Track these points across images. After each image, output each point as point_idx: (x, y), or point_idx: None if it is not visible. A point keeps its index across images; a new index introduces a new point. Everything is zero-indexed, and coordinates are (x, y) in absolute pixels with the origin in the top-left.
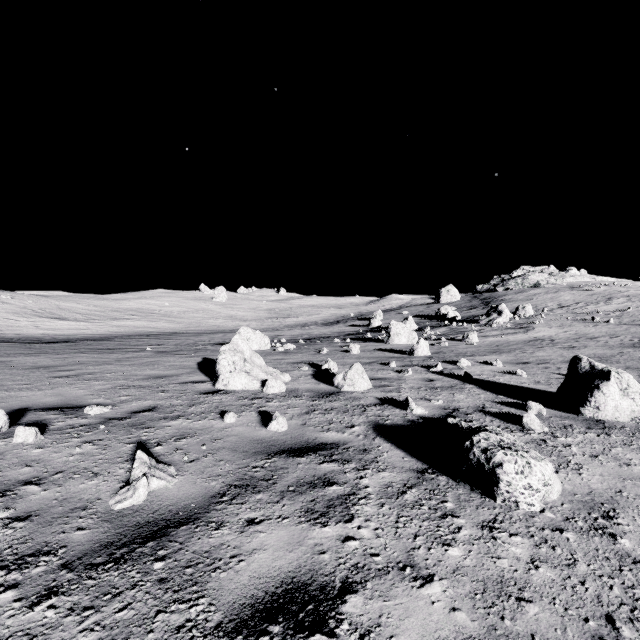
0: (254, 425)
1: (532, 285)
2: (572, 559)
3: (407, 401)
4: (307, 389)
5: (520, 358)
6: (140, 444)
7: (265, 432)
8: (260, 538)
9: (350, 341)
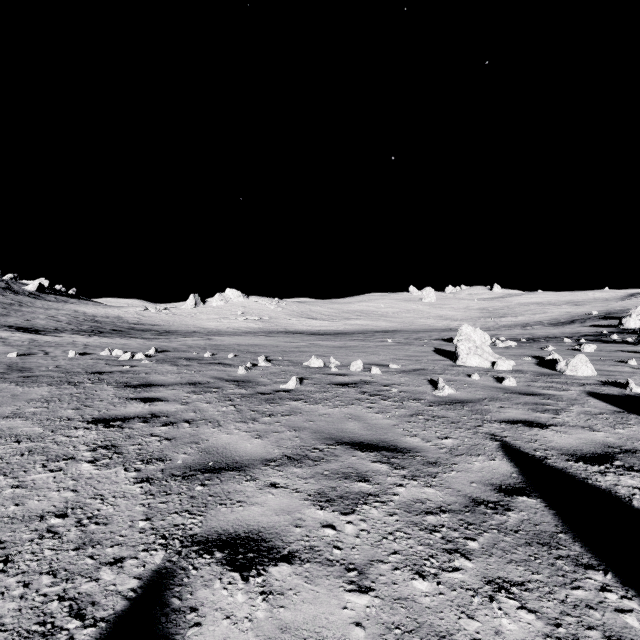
0: (492, 382)
1: None
2: None
3: (627, 382)
4: (530, 370)
5: None
6: (429, 380)
7: (501, 385)
8: (508, 410)
9: (585, 342)
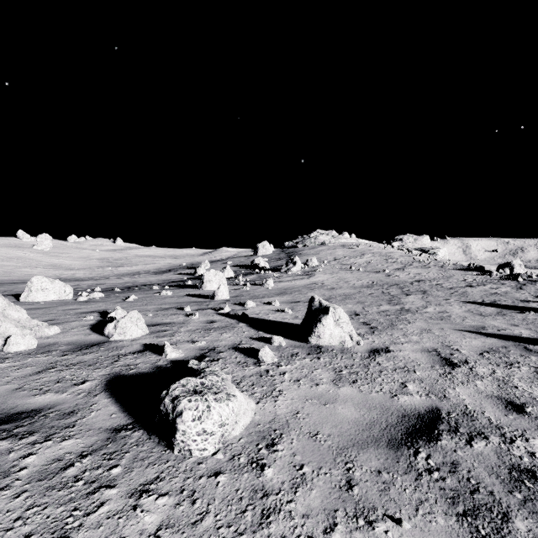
0: None
1: (321, 243)
2: (205, 512)
3: (164, 346)
4: (69, 342)
5: (295, 298)
6: None
7: None
8: None
9: (169, 288)
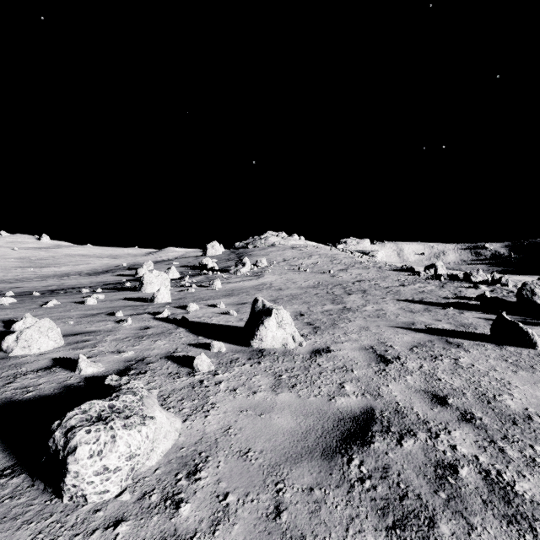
0: None
1: (271, 245)
2: None
3: (78, 360)
4: None
5: (242, 299)
6: None
7: None
8: None
9: (102, 291)
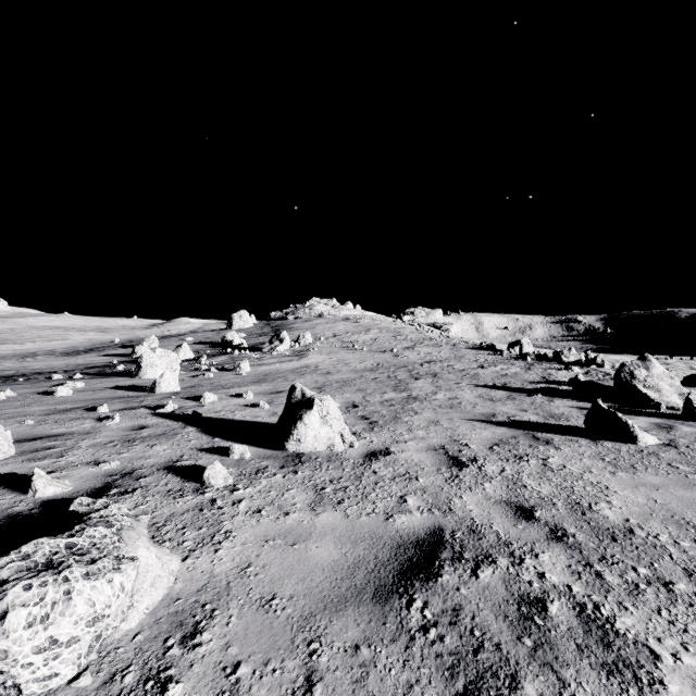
0: None
1: (317, 315)
2: None
3: (32, 477)
4: None
5: (278, 387)
6: None
7: None
8: None
9: (82, 377)
